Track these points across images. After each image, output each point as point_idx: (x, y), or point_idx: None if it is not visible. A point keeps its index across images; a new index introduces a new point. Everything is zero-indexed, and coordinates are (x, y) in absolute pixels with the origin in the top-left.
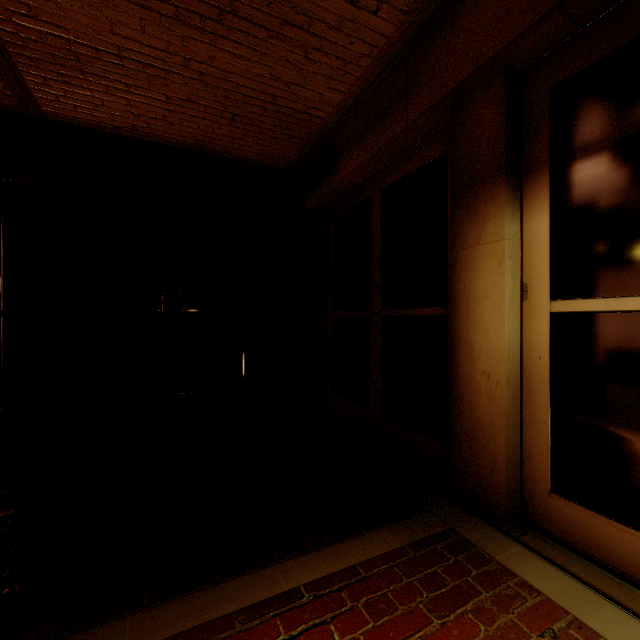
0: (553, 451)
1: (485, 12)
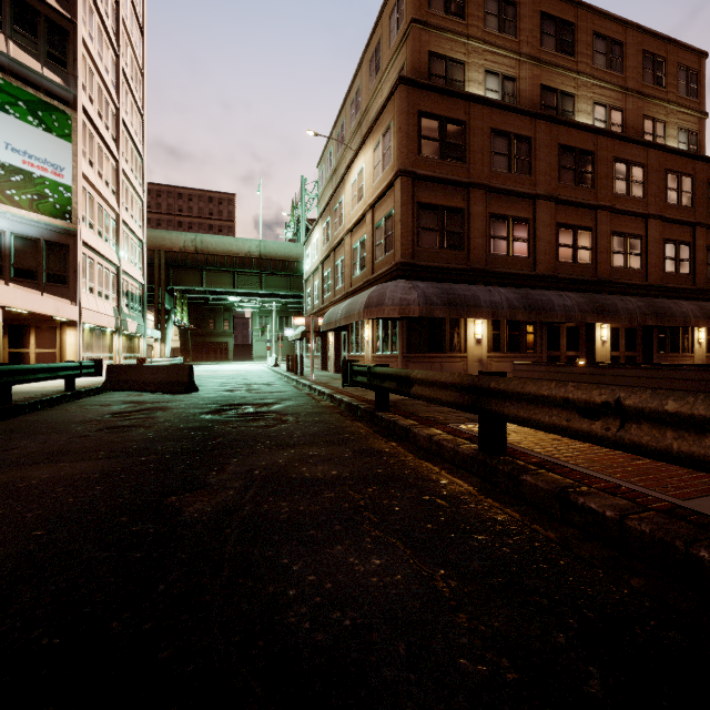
0: None
1: None
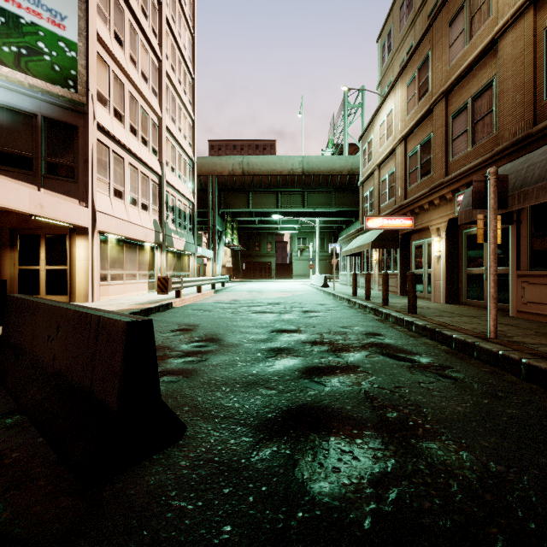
0: (19, 289)
1: (6, 219)
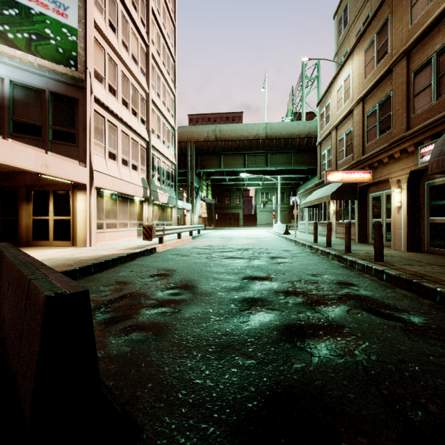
0: (33, 235)
1: (23, 178)
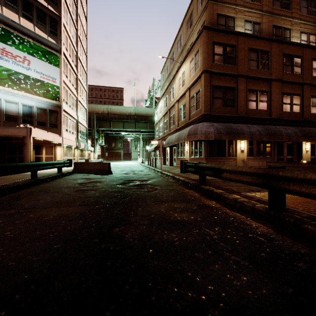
0: None
1: None
